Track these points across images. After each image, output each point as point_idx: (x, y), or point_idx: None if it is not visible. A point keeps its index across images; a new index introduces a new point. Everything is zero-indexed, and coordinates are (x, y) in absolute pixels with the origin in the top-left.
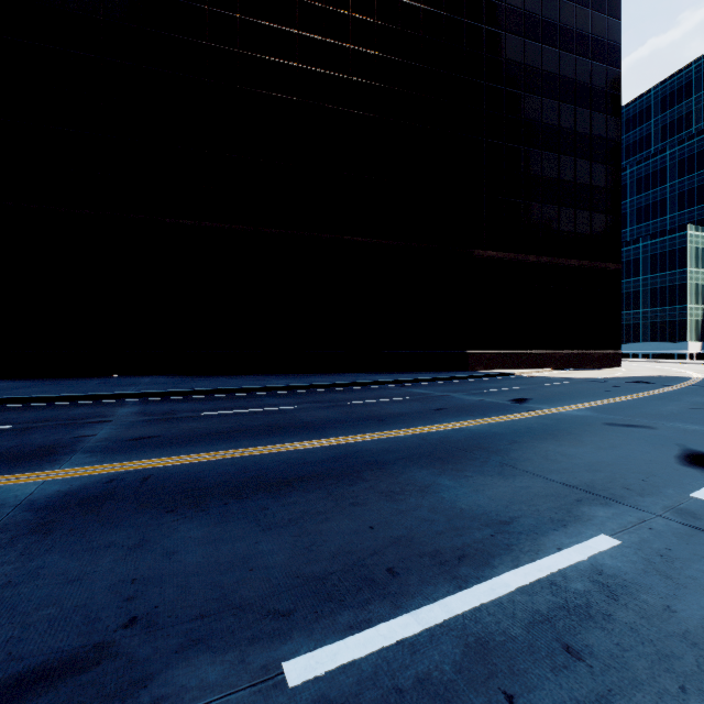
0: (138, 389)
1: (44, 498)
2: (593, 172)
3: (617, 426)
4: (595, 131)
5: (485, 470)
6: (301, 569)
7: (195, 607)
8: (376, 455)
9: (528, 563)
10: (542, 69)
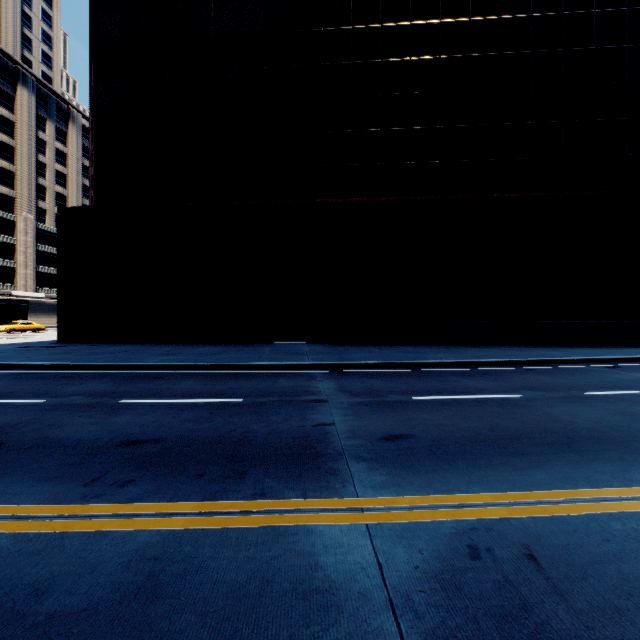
0: (312, 360)
1: (417, 592)
2: None
3: None
4: None
5: None
6: None
7: None
8: None
9: None
10: None
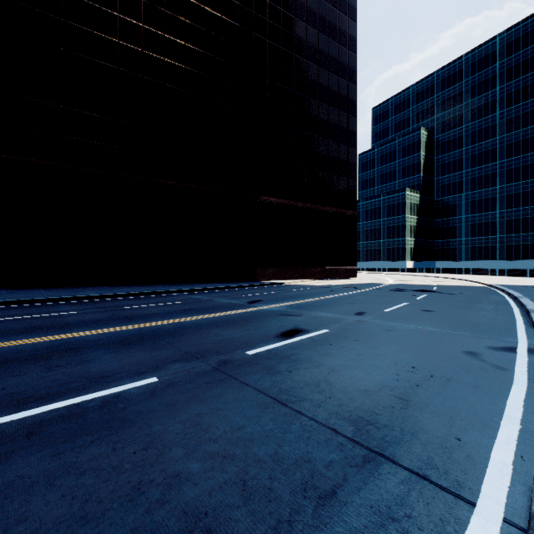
0: None
1: None
2: (339, 150)
3: (283, 315)
4: (341, 123)
5: (148, 347)
6: None
7: None
8: (84, 343)
9: (80, 397)
10: (307, 77)
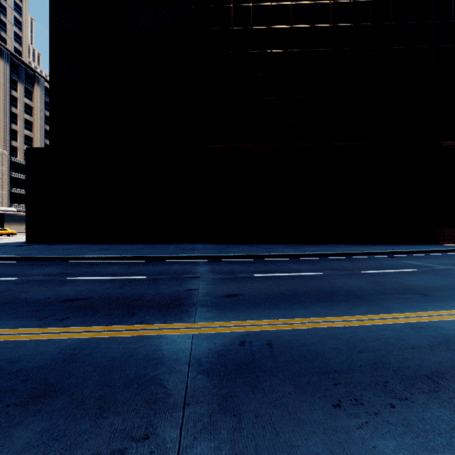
0: (200, 253)
1: (204, 358)
2: None
3: None
4: None
5: None
6: None
7: None
8: None
9: None
10: None
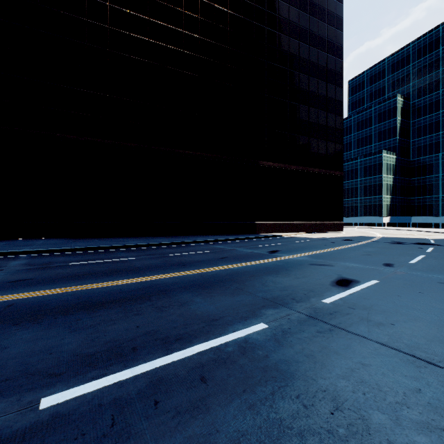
0: (31, 248)
1: None
2: (328, 118)
3: (315, 265)
4: (329, 94)
5: (225, 292)
6: (82, 351)
7: (4, 376)
8: (167, 286)
9: (212, 340)
10: (299, 56)
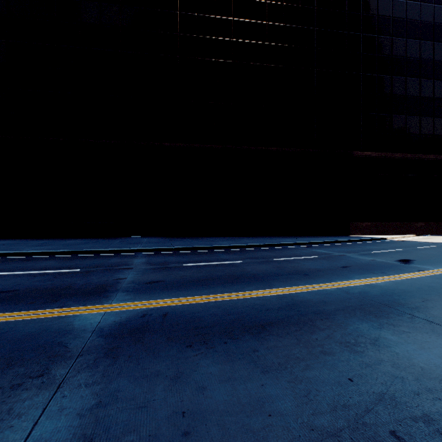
0: (142, 246)
1: (107, 327)
2: None
3: None
4: None
5: (417, 326)
6: (311, 420)
7: None
8: (318, 306)
9: None
10: (407, 18)
